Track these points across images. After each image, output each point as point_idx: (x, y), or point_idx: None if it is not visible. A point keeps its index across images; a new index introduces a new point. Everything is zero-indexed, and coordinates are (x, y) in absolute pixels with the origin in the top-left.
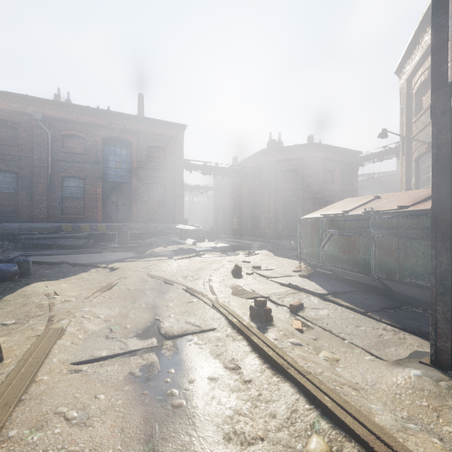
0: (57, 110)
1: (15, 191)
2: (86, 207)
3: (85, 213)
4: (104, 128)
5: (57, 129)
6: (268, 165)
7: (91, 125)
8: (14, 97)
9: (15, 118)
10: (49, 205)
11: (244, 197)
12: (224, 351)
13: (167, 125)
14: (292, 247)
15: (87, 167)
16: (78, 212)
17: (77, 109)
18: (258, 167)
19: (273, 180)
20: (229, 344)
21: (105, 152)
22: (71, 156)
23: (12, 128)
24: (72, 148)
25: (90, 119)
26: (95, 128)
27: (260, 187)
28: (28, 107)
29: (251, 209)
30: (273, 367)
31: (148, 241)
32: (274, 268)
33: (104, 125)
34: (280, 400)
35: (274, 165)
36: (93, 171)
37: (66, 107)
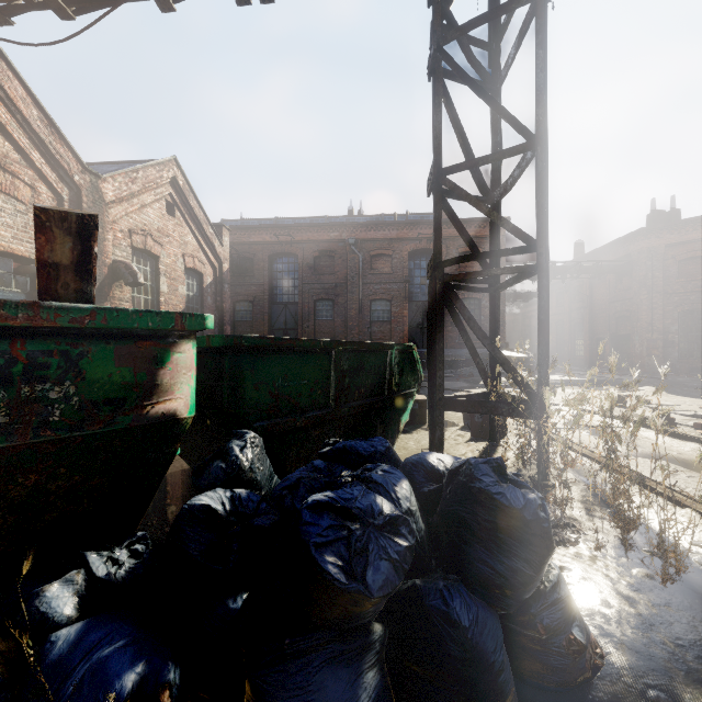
0: (367, 231)
1: (331, 318)
2: (392, 331)
3: (391, 338)
4: (410, 241)
5: (366, 251)
6: (647, 254)
7: (397, 240)
8: (332, 227)
9: (333, 246)
10: (359, 331)
11: (597, 306)
12: (638, 434)
13: (482, 223)
14: (699, 385)
15: (393, 287)
16: (384, 337)
17: (384, 226)
18: (628, 257)
19: (659, 277)
20: (640, 433)
21: (410, 268)
22: (379, 277)
23: (329, 256)
24: (379, 269)
25: (396, 234)
26: (401, 243)
27: (633, 290)
28: (343, 234)
29: (613, 325)
30: (680, 439)
31: (463, 371)
32: (669, 404)
33: (411, 237)
34: (686, 447)
35: (661, 253)
36: (399, 291)
37: (374, 226)
